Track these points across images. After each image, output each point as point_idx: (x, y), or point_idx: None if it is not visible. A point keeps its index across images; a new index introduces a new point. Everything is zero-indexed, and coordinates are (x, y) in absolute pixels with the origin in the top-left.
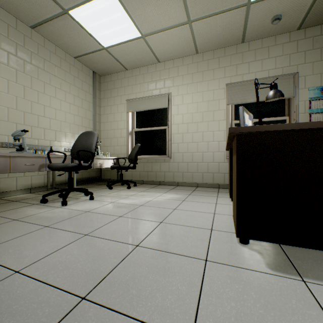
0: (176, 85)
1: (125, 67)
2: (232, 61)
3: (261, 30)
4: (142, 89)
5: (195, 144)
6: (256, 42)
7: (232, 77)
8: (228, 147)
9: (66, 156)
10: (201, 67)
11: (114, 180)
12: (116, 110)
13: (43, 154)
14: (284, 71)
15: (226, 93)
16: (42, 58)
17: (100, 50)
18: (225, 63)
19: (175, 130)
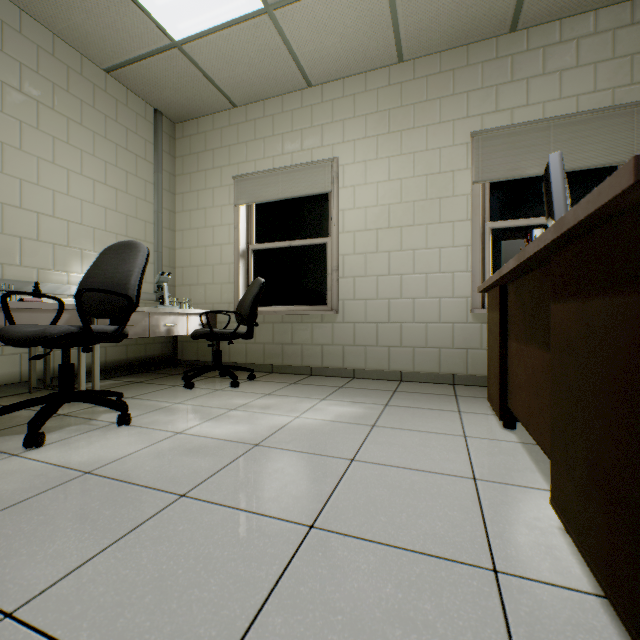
0: (350, 139)
1: (231, 99)
2: (486, 77)
3: None
4: (269, 151)
5: (396, 278)
6: (546, 29)
7: (486, 117)
8: (504, 279)
9: (63, 306)
10: (409, 94)
11: (205, 363)
12: (211, 201)
13: None
14: (619, 97)
15: (471, 155)
16: (14, 61)
17: (166, 50)
18: (470, 82)
19: (348, 246)
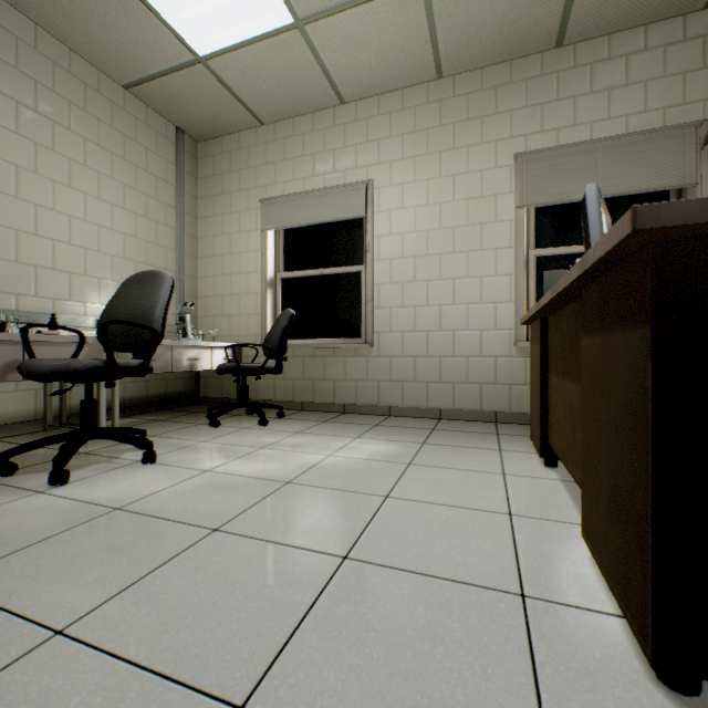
0: (385, 160)
1: (258, 116)
2: (530, 95)
3: (612, 6)
4: (299, 172)
5: (434, 309)
6: (594, 45)
7: (530, 138)
8: (543, 311)
9: (83, 339)
10: (449, 113)
11: (230, 401)
12: (236, 225)
13: (14, 334)
14: (670, 118)
15: (515, 178)
16: (29, 79)
17: (190, 66)
18: (513, 101)
19: (384, 275)
